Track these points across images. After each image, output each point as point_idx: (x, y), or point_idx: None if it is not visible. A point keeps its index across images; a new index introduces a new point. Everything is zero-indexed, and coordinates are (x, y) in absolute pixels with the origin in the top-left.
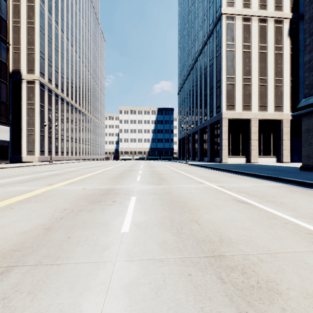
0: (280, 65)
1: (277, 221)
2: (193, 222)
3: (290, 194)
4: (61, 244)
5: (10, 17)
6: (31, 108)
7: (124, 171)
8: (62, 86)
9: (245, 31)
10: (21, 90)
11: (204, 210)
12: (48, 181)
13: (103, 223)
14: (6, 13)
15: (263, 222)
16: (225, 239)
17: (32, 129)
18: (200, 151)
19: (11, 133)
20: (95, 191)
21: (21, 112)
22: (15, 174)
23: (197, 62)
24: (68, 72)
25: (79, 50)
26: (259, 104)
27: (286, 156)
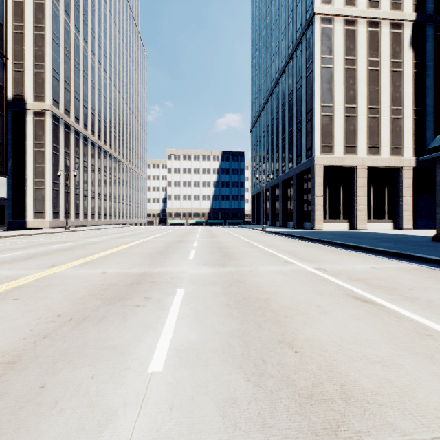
0: (399, 88)
1: (437, 344)
2: (284, 345)
3: (436, 285)
4: (20, 408)
5: (9, 21)
6: (39, 151)
7: (171, 243)
8: (86, 120)
9: (348, 38)
10: (25, 125)
11: (300, 317)
12: (52, 260)
13: (119, 348)
14: (2, 13)
15: (413, 345)
16: (352, 393)
17: (41, 182)
18: (282, 213)
19: (10, 186)
20: (119, 279)
21: (25, 157)
22: (7, 248)
23: (278, 85)
24: (93, 100)
25: (110, 68)
26: (368, 145)
27: (408, 220)
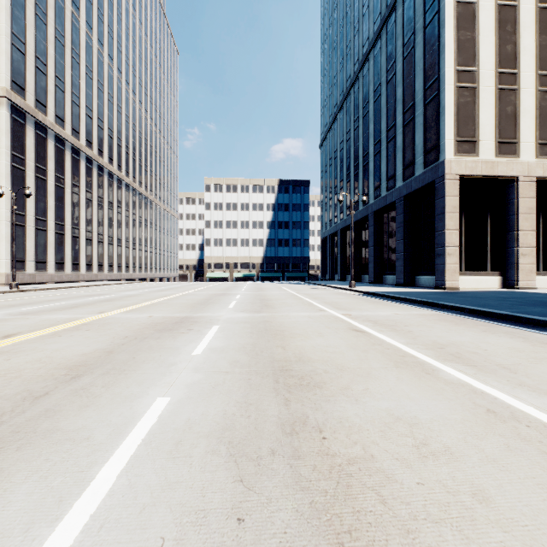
0: None
1: None
2: None
3: None
4: None
5: None
6: None
7: (135, 338)
8: (76, 124)
9: None
10: None
11: None
12: None
13: None
14: None
15: None
16: None
17: None
18: (375, 262)
19: None
20: None
21: None
22: None
23: (367, 63)
24: (90, 96)
25: (120, 55)
26: (538, 141)
27: None
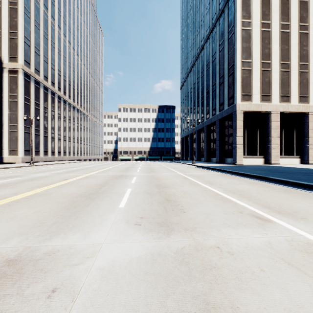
0: (306, 47)
1: None
2: None
3: None
4: None
5: None
6: (13, 102)
7: (110, 179)
8: (53, 79)
9: (264, 6)
10: (2, 80)
11: None
12: None
13: None
14: None
15: None
16: None
17: (14, 126)
18: (207, 151)
19: None
20: None
21: (2, 106)
22: None
23: (203, 50)
24: (60, 64)
25: (74, 41)
26: (280, 94)
27: None
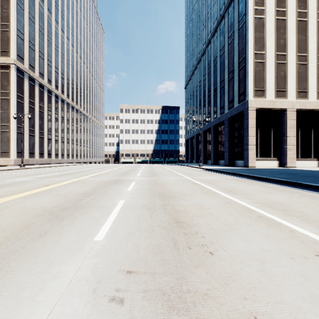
0: None
1: None
2: None
3: None
4: None
5: None
6: (5, 99)
7: (101, 186)
8: (50, 76)
9: None
10: None
11: None
12: None
13: None
14: None
15: None
16: None
17: (6, 125)
18: (214, 153)
19: None
20: None
21: None
22: None
23: (210, 44)
24: (57, 61)
25: (73, 37)
26: (297, 90)
27: None
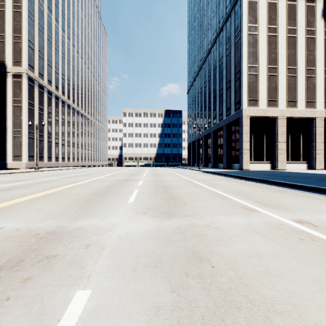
0: (313, 52)
1: None
2: None
3: None
4: None
5: None
6: (17, 106)
7: (117, 182)
8: (57, 83)
9: (271, 10)
10: (6, 85)
11: None
12: None
13: None
14: None
15: None
16: None
17: (18, 131)
18: (213, 157)
19: None
20: None
21: (6, 111)
22: None
23: (210, 54)
24: (64, 68)
25: (78, 44)
26: (287, 99)
27: (320, 161)
